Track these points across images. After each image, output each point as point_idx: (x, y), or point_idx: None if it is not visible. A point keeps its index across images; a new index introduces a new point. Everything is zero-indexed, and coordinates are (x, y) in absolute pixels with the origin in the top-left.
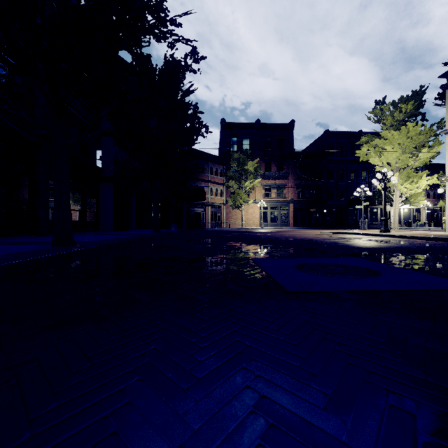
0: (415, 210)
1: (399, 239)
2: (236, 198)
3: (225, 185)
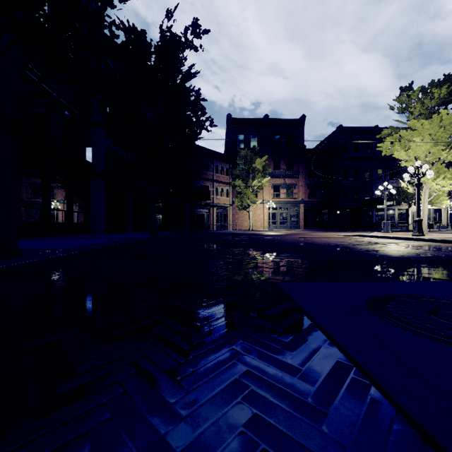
0: (435, 211)
1: (445, 244)
2: (243, 198)
3: (231, 185)
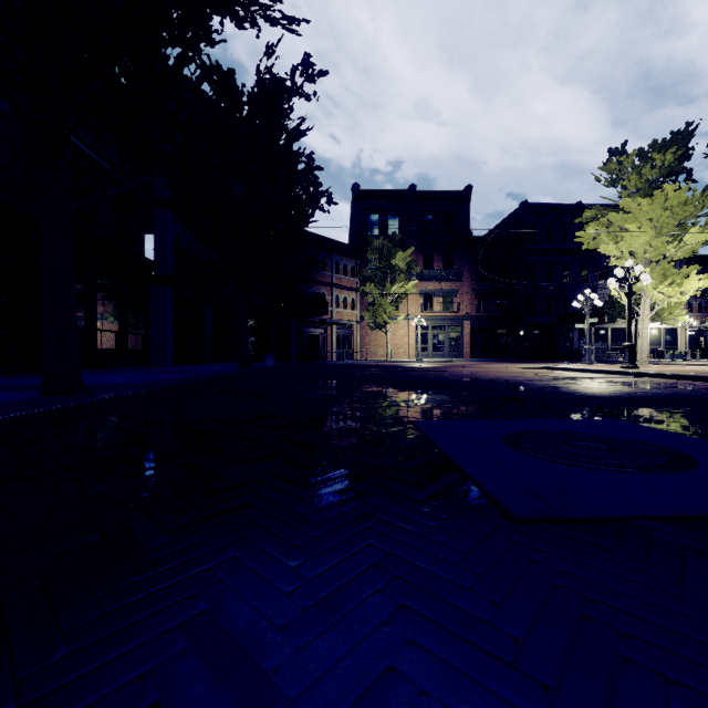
0: (669, 331)
1: (660, 379)
2: (378, 312)
3: (360, 292)
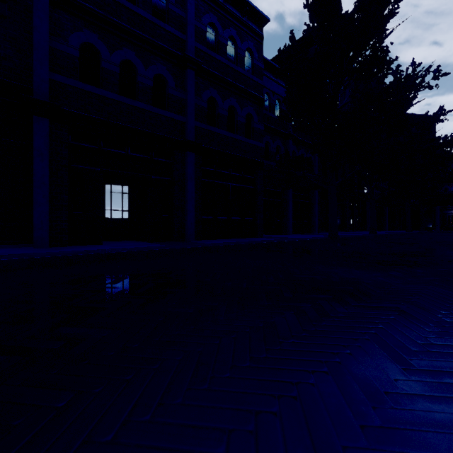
0: None
1: None
2: None
3: None
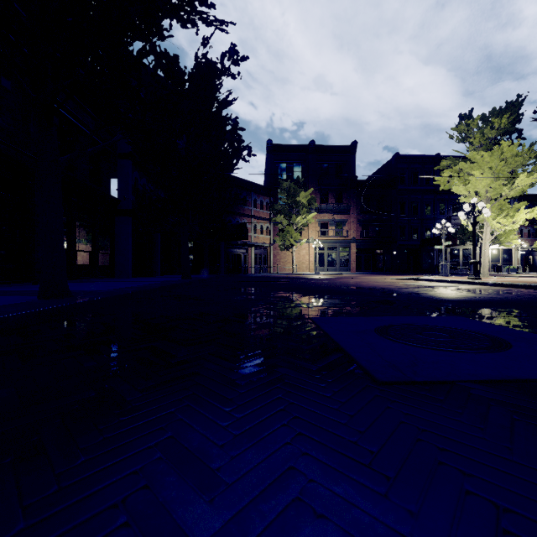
0: (505, 251)
1: (496, 287)
2: (286, 237)
3: (272, 221)
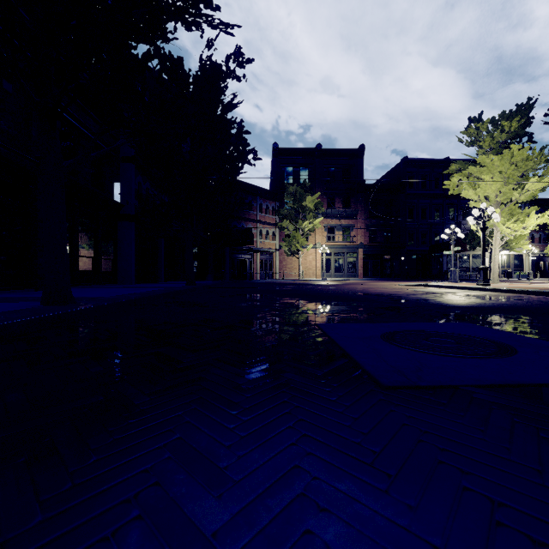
0: (516, 257)
1: (505, 294)
2: (292, 242)
3: (278, 226)
